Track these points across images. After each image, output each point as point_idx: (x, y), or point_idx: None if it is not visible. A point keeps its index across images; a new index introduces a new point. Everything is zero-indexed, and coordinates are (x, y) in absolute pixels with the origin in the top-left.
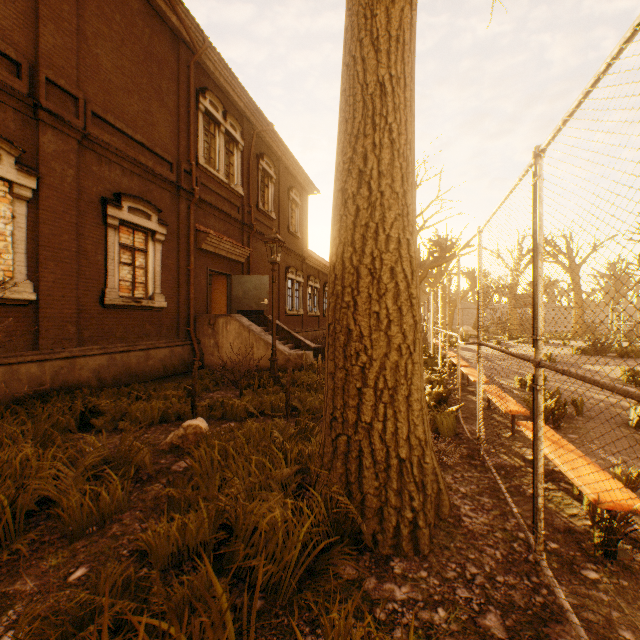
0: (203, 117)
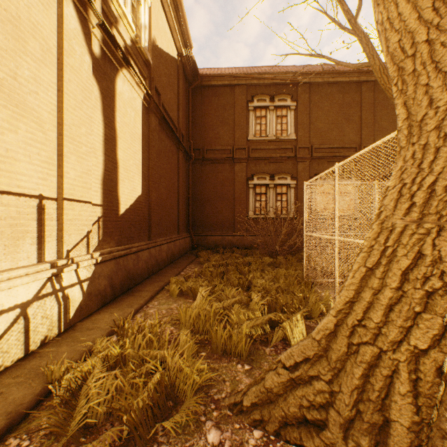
0: None
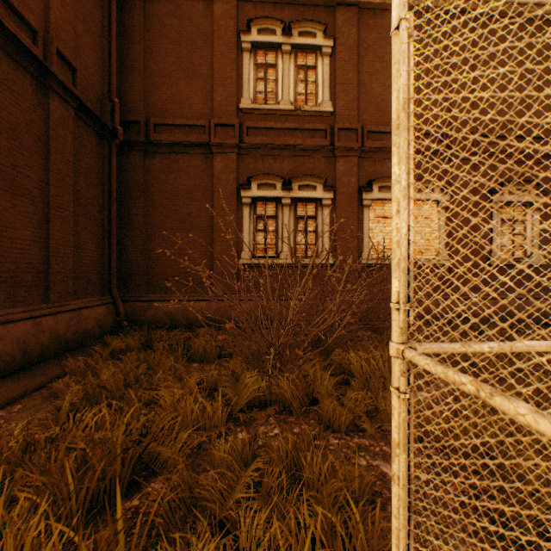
0: None
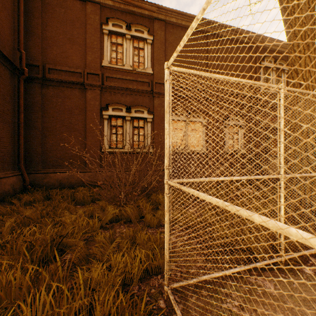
0: (263, 69)
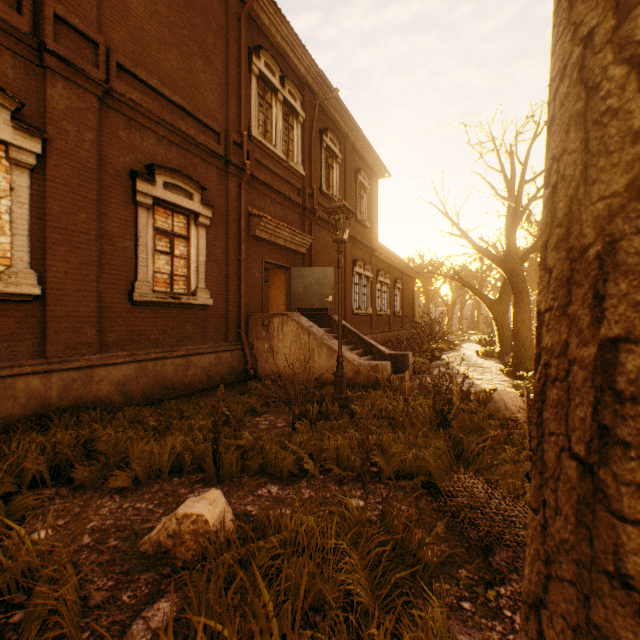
0: (257, 82)
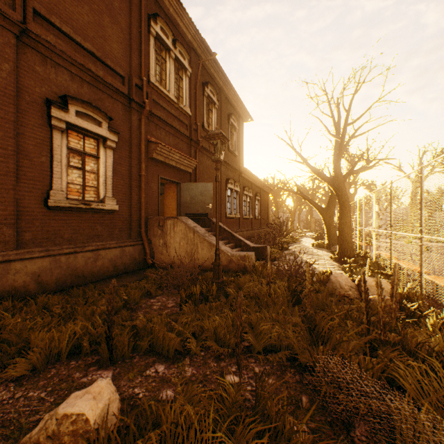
0: (154, 41)
